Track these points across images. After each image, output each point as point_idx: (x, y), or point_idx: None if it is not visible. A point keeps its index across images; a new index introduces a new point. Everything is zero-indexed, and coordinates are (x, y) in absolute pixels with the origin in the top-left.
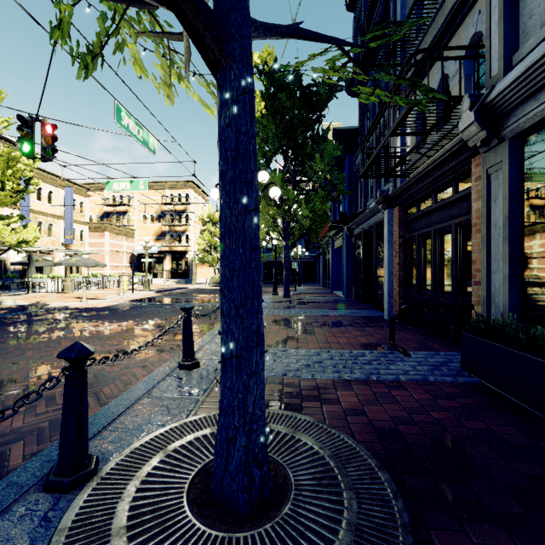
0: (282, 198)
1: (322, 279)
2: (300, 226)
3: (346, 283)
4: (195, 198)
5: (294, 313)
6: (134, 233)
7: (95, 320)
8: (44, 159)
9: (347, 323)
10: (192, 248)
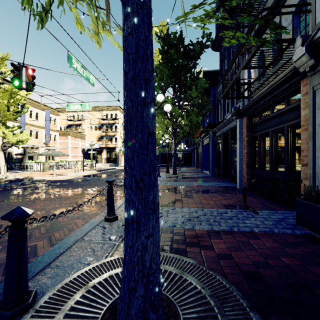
0: (172, 114)
1: (196, 164)
2: (183, 130)
3: (211, 165)
4: (120, 116)
5: (179, 184)
6: (85, 137)
7: (59, 188)
8: (28, 90)
9: (213, 190)
10: (118, 145)
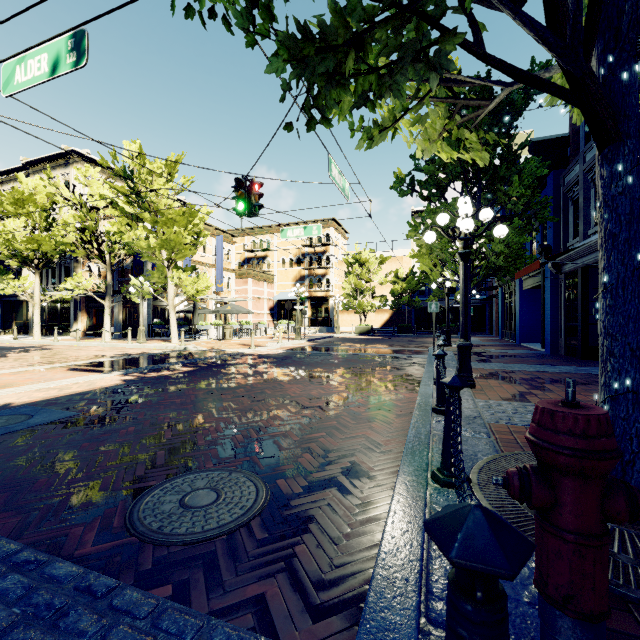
0: None
1: (495, 329)
2: (490, 264)
3: (549, 333)
4: (335, 238)
5: (497, 368)
6: (274, 279)
7: (285, 366)
8: (251, 215)
9: (581, 381)
10: (332, 293)
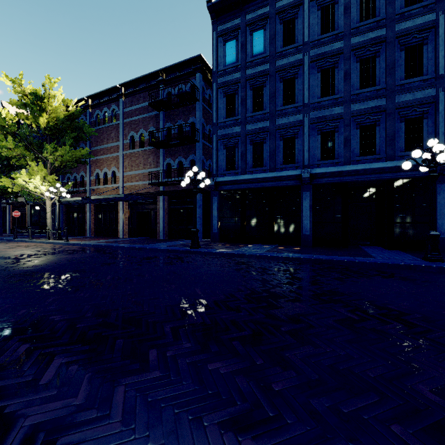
0: None
1: None
2: None
3: None
4: None
5: None
6: None
7: None
8: None
9: None
10: None
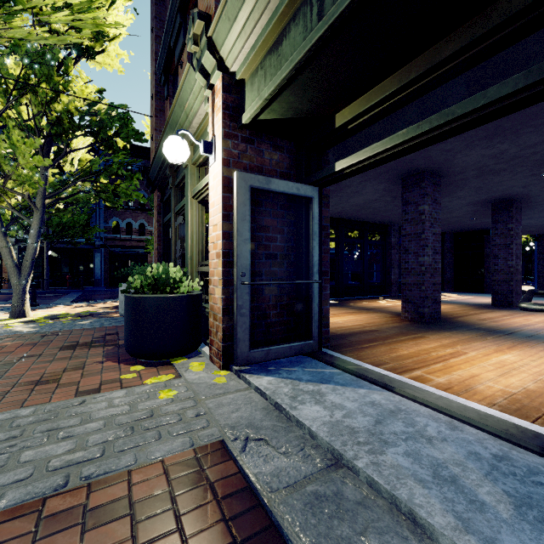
0: None
1: None
2: None
3: None
4: None
5: None
6: None
7: None
8: None
9: None
10: None
